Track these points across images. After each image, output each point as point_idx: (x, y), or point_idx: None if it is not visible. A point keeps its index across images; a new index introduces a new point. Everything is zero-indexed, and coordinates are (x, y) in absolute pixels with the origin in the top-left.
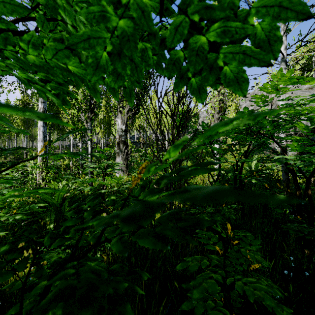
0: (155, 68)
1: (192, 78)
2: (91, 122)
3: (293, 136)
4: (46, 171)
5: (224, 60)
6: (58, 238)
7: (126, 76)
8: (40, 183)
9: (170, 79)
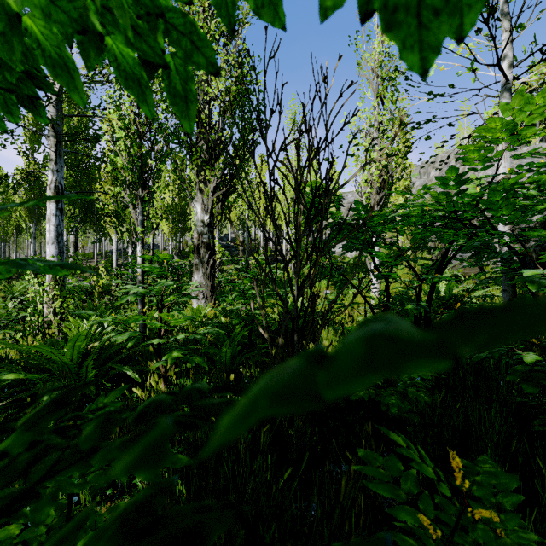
0: (252, 4)
1: None
2: (142, 207)
3: None
4: (61, 298)
5: None
6: None
7: None
8: (50, 321)
9: None
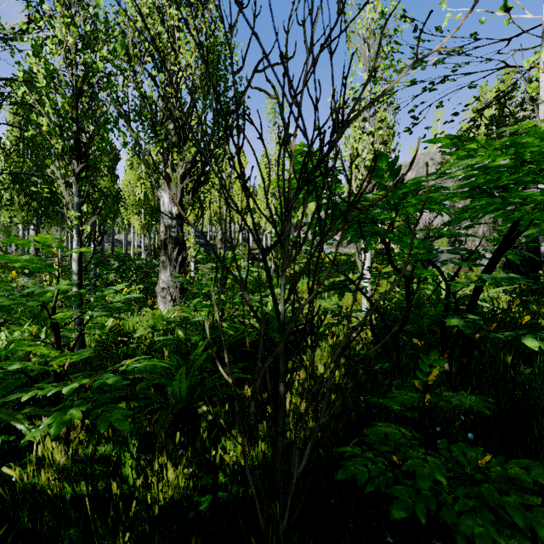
0: None
1: None
2: (79, 186)
3: None
4: None
5: None
6: None
7: None
8: None
9: None
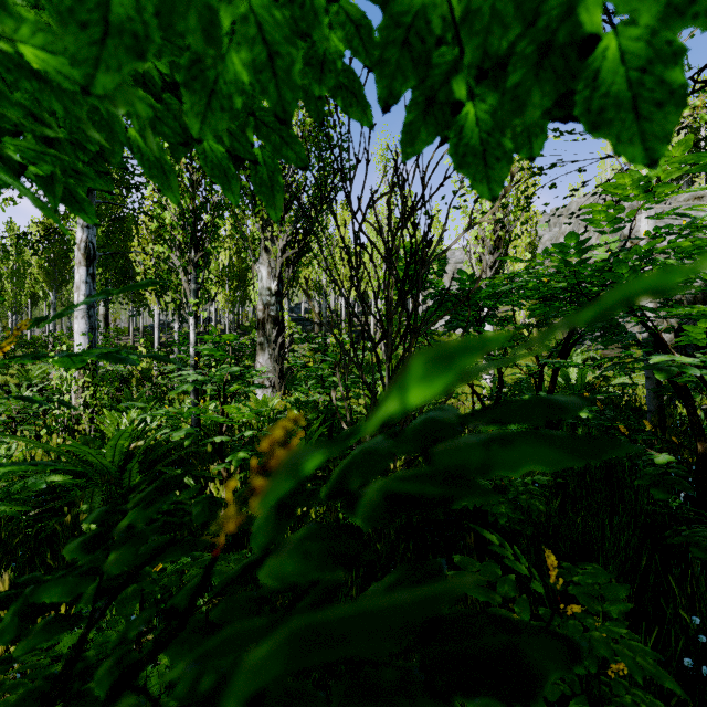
0: (341, 103)
1: (466, 105)
2: (196, 273)
3: (694, 306)
4: (93, 386)
5: (609, 1)
6: (52, 608)
7: (237, 93)
8: (79, 415)
9: (388, 108)
